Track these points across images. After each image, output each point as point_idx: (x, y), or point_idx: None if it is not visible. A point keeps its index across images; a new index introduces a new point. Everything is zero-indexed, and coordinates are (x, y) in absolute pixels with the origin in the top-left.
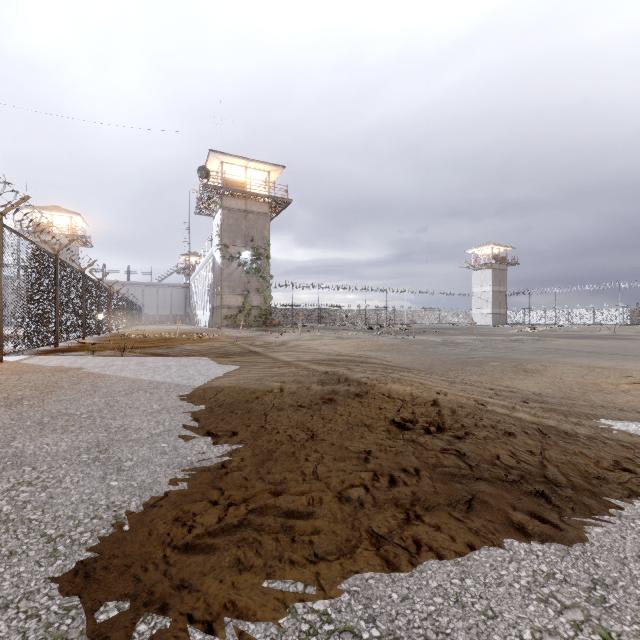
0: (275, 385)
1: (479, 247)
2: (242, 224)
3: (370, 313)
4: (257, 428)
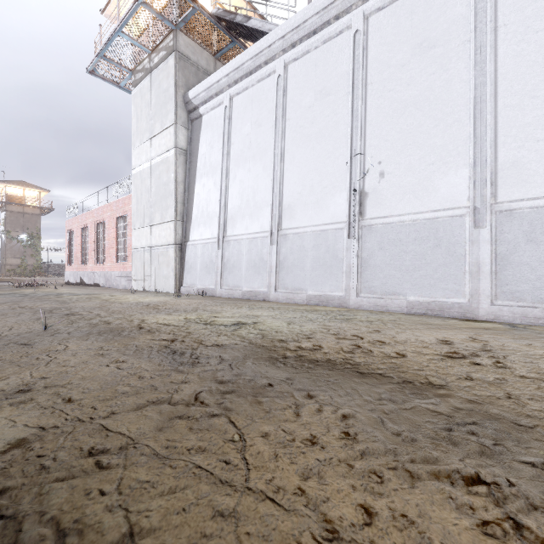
0: None
1: None
2: (21, 220)
3: None
4: None
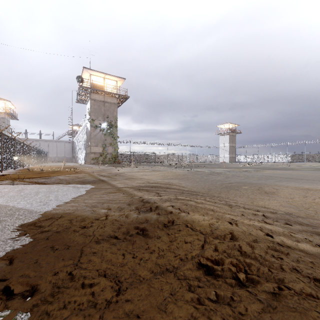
0: (102, 212)
1: (223, 124)
2: (102, 108)
3: (170, 156)
4: (63, 278)
